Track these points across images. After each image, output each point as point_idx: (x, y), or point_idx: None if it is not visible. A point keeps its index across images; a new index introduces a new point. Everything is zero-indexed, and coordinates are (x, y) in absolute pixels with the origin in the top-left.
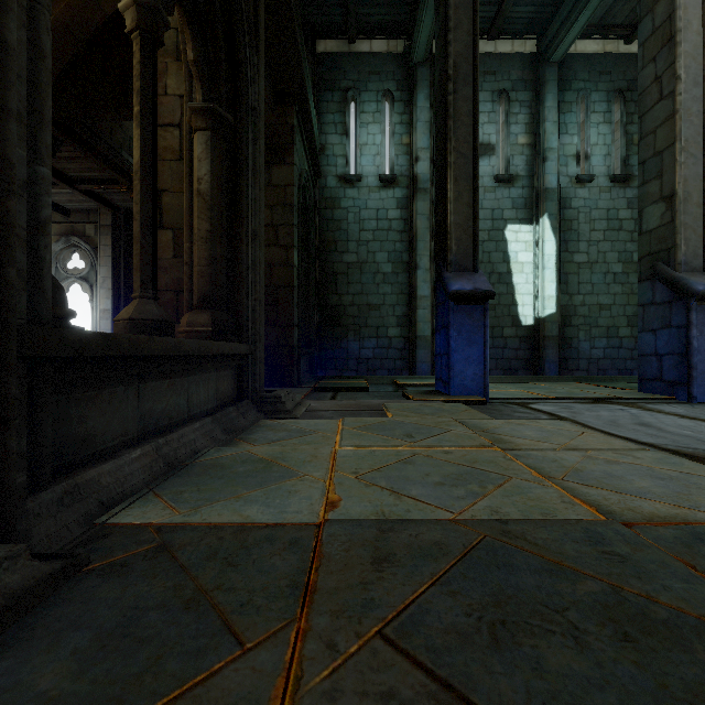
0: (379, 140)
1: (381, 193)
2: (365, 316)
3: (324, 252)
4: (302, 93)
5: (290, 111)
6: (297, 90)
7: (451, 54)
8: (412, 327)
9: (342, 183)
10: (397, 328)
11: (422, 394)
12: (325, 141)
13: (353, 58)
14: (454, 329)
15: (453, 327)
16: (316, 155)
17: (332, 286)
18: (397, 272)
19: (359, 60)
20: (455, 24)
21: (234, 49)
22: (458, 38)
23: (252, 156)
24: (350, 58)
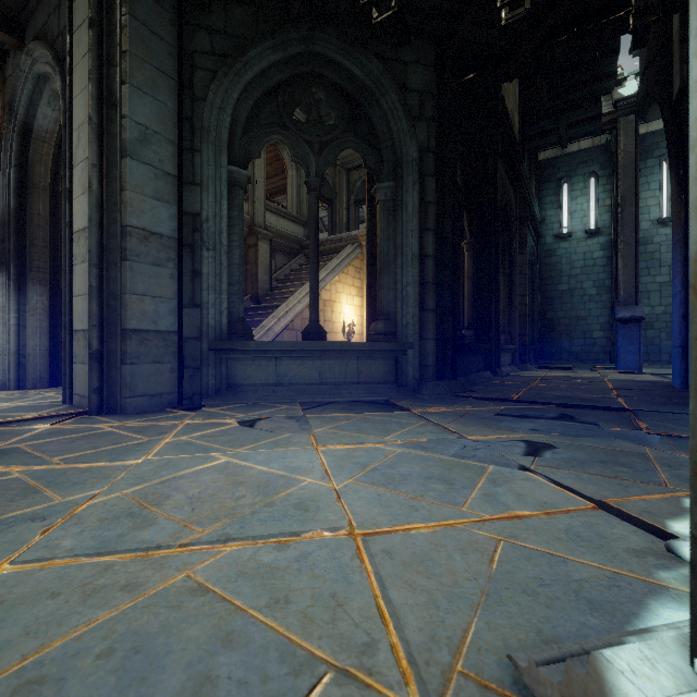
0: (585, 207)
1: (587, 242)
2: (574, 325)
3: (543, 285)
4: (531, 216)
5: (524, 227)
6: (528, 216)
7: (620, 192)
8: (613, 331)
9: (556, 239)
10: (600, 332)
11: (600, 369)
12: (544, 215)
13: (565, 157)
14: (619, 337)
15: (618, 336)
16: (538, 232)
17: (549, 306)
18: (600, 294)
19: (570, 157)
20: (623, 175)
21: (510, 248)
22: (625, 182)
23: (515, 280)
24: (563, 158)
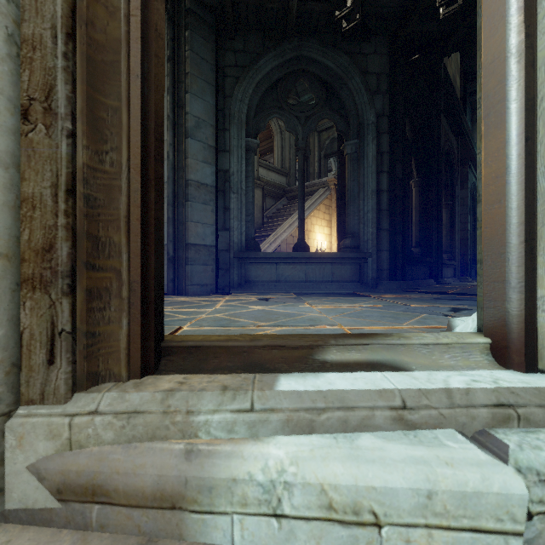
0: None
1: None
2: None
3: None
4: (472, 157)
5: (466, 167)
6: (470, 157)
7: None
8: None
9: None
10: None
11: None
12: None
13: None
14: None
15: None
16: None
17: None
18: None
19: None
20: None
21: (452, 184)
22: None
23: (457, 210)
24: None
